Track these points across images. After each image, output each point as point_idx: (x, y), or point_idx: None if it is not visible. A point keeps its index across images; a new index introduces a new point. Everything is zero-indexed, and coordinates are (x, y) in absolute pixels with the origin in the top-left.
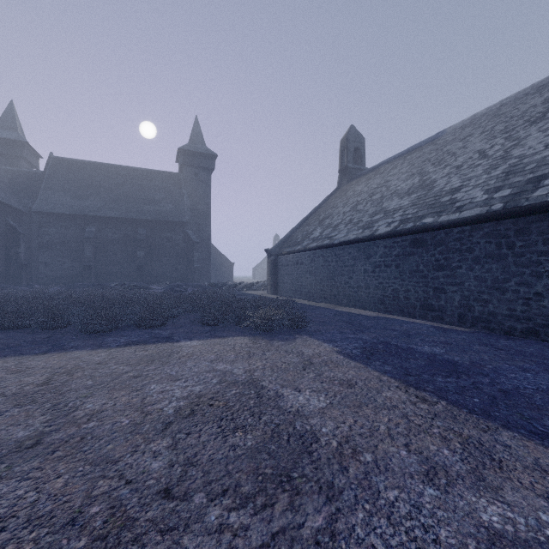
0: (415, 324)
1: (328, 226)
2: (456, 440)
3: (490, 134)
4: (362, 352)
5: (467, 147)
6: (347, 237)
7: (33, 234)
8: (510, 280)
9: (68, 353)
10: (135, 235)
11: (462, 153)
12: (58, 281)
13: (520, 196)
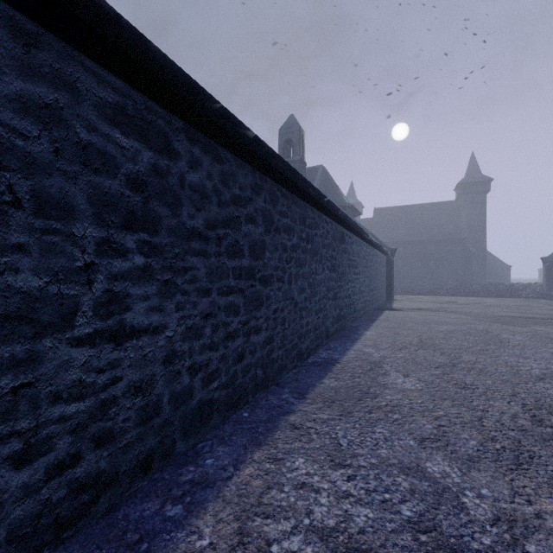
0: None
1: None
2: None
3: None
4: None
5: None
6: None
7: None
8: None
9: (454, 297)
10: (426, 251)
11: None
12: None
13: None
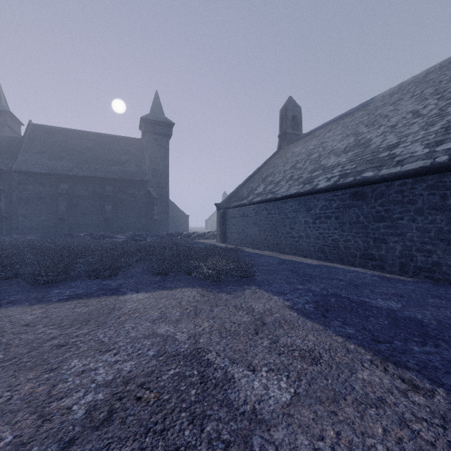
0: (357, 273)
1: (270, 182)
2: None
3: (420, 97)
4: (316, 308)
5: (398, 109)
6: (289, 191)
7: (13, 190)
8: None
9: (0, 310)
10: (103, 191)
11: (395, 115)
12: (36, 231)
13: None
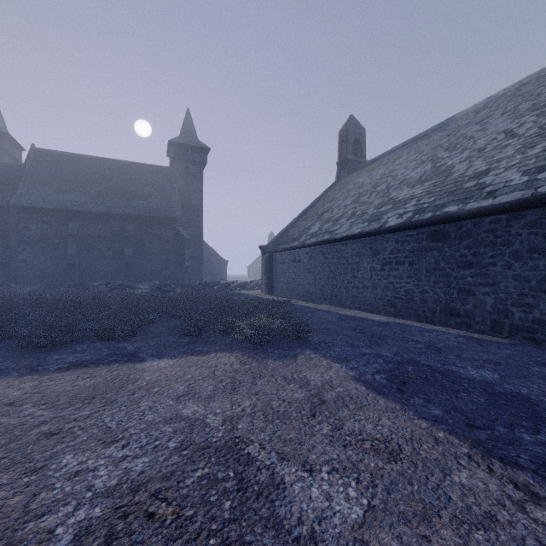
0: (438, 333)
1: (327, 220)
2: None
3: (514, 113)
4: (389, 380)
5: (486, 128)
6: (351, 231)
7: (11, 230)
8: None
9: None
10: (122, 231)
11: (482, 136)
12: (39, 280)
13: None
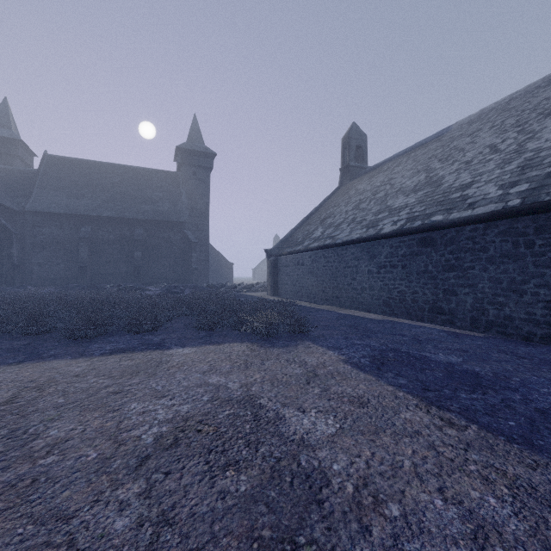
0: (424, 328)
1: (329, 225)
2: (501, 482)
3: (500, 128)
4: (371, 362)
5: (475, 142)
6: (350, 236)
7: (26, 234)
8: (529, 281)
9: (44, 363)
10: (131, 235)
11: (471, 149)
12: (53, 282)
13: (539, 191)
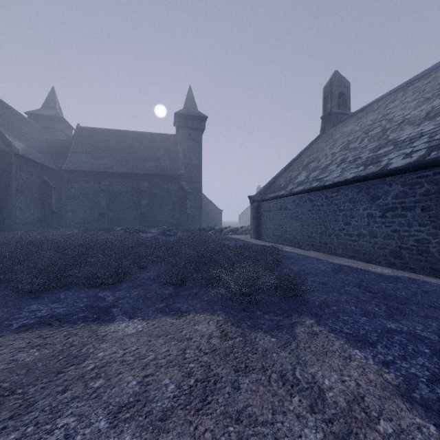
0: None
1: (314, 168)
2: None
3: None
4: None
5: None
6: (343, 176)
7: (63, 188)
8: None
9: None
10: (139, 187)
11: None
12: (81, 225)
13: None
